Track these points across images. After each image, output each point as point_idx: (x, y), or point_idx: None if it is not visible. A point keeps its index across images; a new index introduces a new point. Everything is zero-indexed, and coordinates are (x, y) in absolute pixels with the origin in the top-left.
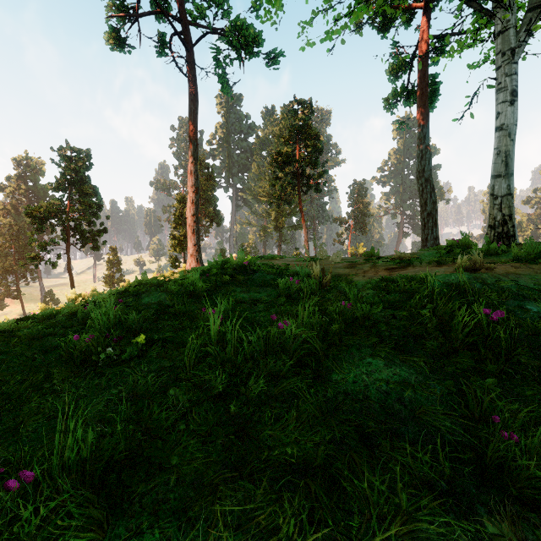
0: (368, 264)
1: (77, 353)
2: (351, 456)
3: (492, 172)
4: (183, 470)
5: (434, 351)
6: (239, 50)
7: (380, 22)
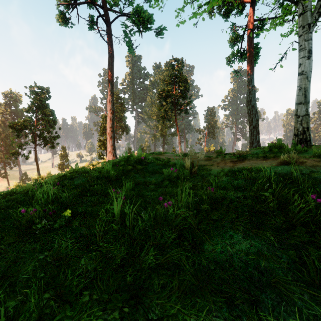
0: (219, 158)
1: (23, 223)
2: None
3: (296, 100)
4: None
5: (278, 226)
6: (139, 26)
7: (224, 11)
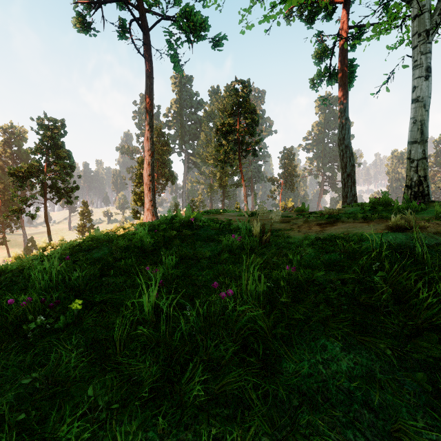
0: (301, 219)
1: (9, 320)
2: None
3: (409, 138)
4: None
5: (395, 330)
6: (188, 33)
7: (307, 15)
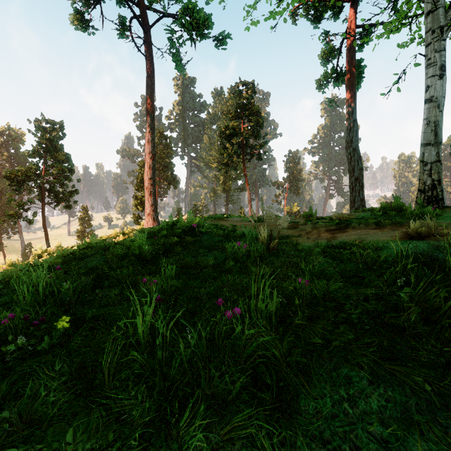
0: (309, 224)
1: None
2: None
3: (422, 140)
4: None
5: (430, 357)
6: (191, 31)
7: (313, 14)
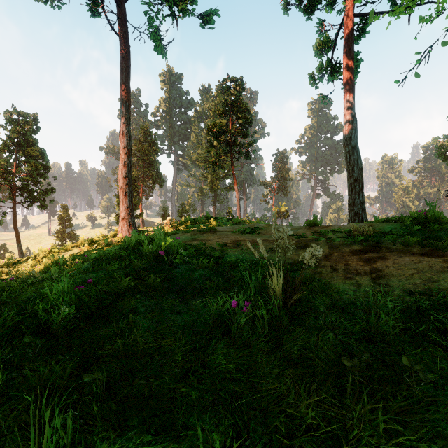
0: (322, 240)
1: None
2: None
3: None
4: None
5: None
6: (171, 3)
7: (307, 3)
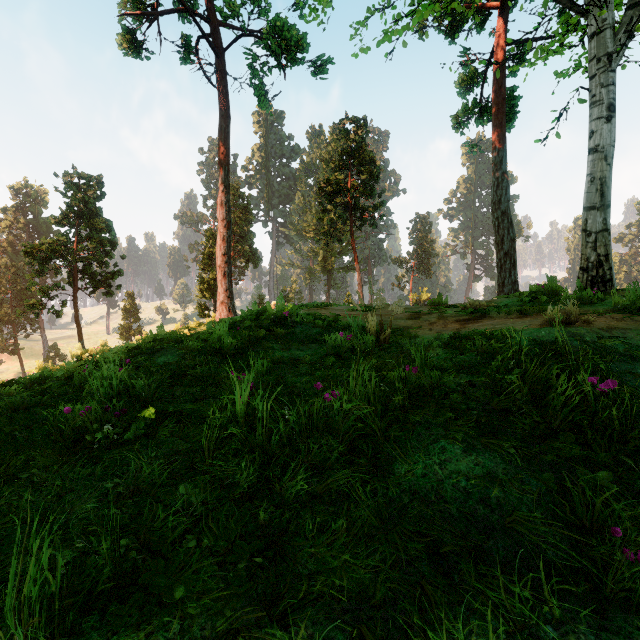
0: (435, 314)
1: (68, 431)
2: (421, 585)
3: (584, 202)
4: (191, 608)
5: (527, 432)
6: (279, 56)
7: (448, 25)
